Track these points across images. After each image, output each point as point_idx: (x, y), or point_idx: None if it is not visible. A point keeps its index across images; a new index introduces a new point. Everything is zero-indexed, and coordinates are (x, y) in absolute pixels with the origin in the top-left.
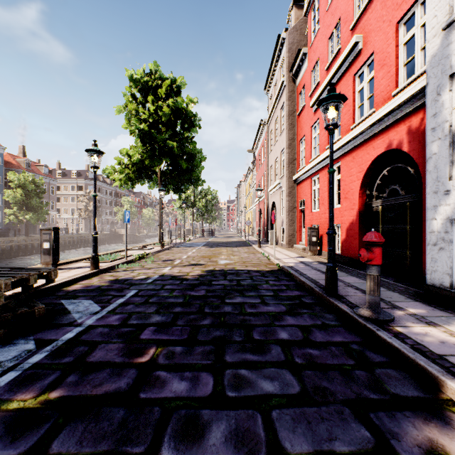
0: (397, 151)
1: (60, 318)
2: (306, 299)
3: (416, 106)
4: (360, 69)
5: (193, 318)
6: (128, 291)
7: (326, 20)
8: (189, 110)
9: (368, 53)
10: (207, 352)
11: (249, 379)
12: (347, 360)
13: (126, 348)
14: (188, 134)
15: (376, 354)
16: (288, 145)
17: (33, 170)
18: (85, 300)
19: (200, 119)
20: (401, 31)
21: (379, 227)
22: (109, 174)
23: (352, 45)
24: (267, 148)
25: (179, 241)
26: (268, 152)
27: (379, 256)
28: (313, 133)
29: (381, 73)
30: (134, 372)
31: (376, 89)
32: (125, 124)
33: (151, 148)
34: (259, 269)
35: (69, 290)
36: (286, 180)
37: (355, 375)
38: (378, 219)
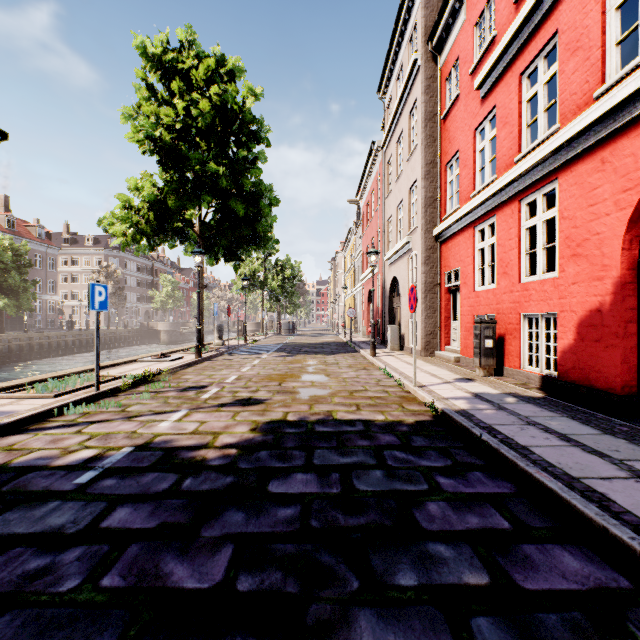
0: None
1: None
2: None
3: None
4: None
5: None
6: None
7: None
8: (247, 109)
9: None
10: None
11: None
12: None
13: None
14: (245, 153)
15: None
16: (425, 173)
17: (19, 232)
18: None
19: (268, 128)
20: None
21: None
22: (109, 226)
23: None
24: (383, 190)
25: (237, 342)
26: (384, 195)
27: None
28: (477, 142)
29: None
30: None
31: None
32: (131, 134)
33: (180, 177)
34: (390, 417)
35: None
36: (420, 237)
37: None
38: None
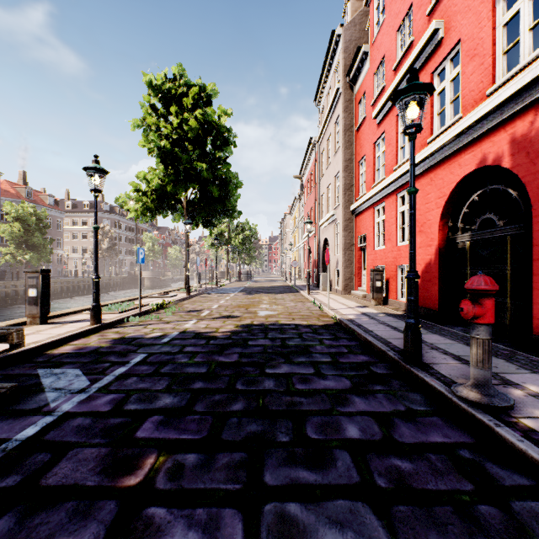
0: (492, 168)
1: (25, 401)
2: (376, 368)
3: (523, 105)
4: (441, 64)
5: (219, 399)
6: (133, 356)
7: (394, 8)
8: (222, 124)
9: (452, 43)
10: (236, 464)
11: (303, 527)
12: (459, 483)
13: (110, 457)
14: (220, 154)
15: (503, 469)
16: (345, 167)
17: (35, 200)
18: (72, 369)
19: (235, 135)
20: (499, 9)
21: (466, 268)
22: (123, 203)
23: (430, 34)
24: (318, 173)
25: (210, 286)
26: (319, 177)
27: (492, 311)
28: (376, 151)
29: (470, 67)
30: (111, 510)
31: (463, 88)
32: (142, 141)
33: (175, 171)
34: (310, 322)
35: (54, 354)
36: (341, 211)
37: (480, 515)
38: (465, 258)
